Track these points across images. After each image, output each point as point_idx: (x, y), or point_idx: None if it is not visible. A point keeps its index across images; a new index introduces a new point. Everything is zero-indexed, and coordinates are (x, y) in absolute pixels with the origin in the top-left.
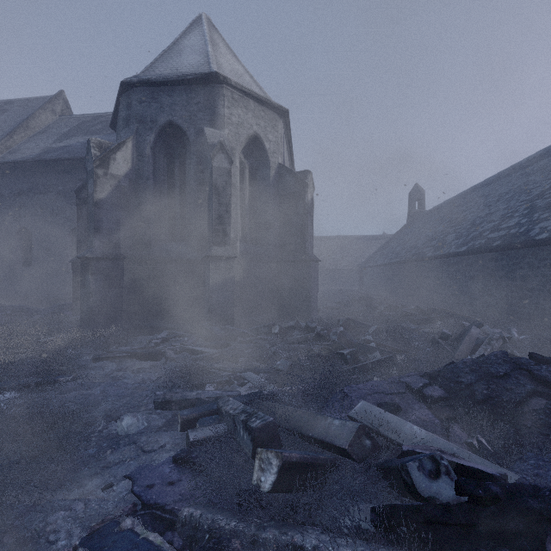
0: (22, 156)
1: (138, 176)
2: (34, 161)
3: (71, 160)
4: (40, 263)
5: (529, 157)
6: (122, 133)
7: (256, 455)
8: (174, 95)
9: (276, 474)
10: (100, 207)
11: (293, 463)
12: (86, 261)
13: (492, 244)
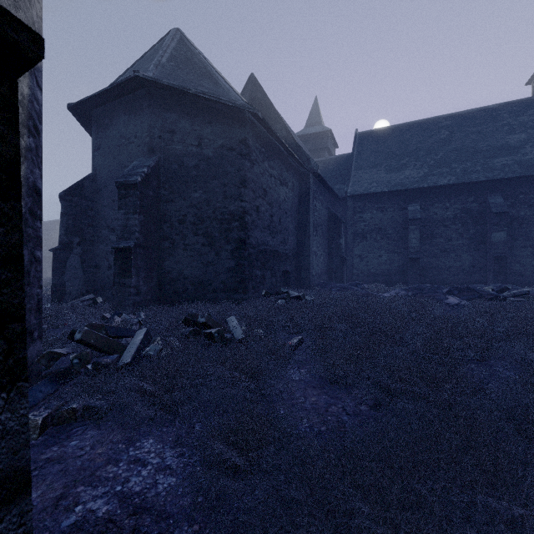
0: None
1: None
2: None
3: None
4: None
5: None
6: None
7: None
8: None
9: None
10: None
11: None
12: None
13: None
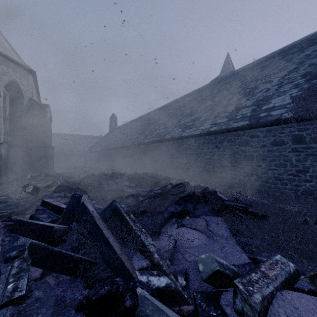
0: None
1: None
2: None
3: None
4: None
5: (147, 113)
6: None
7: (27, 187)
8: None
9: (32, 188)
10: None
11: (37, 187)
12: None
13: (127, 144)
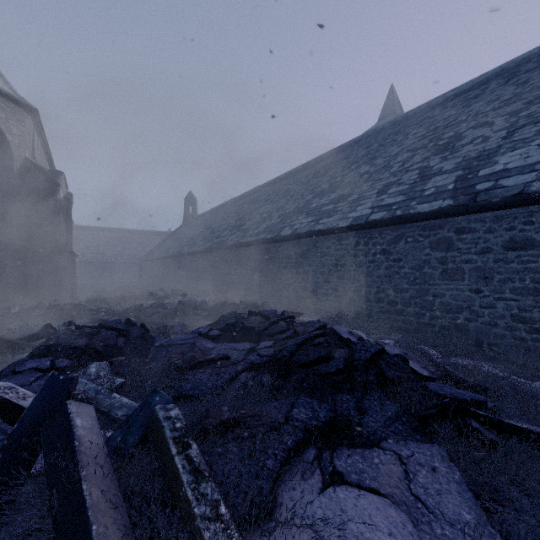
0: None
1: None
2: None
3: None
4: None
5: (249, 191)
6: None
7: None
8: None
9: None
10: None
11: (5, 340)
12: None
13: (212, 247)
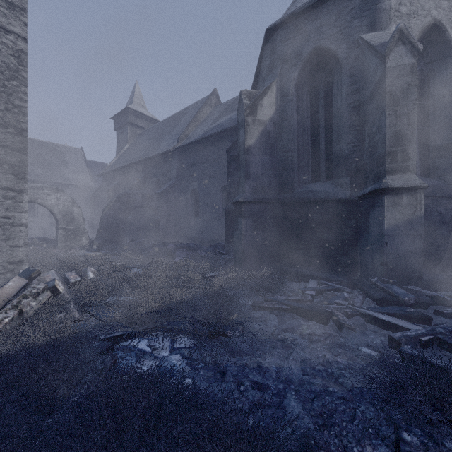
0: (193, 139)
1: (281, 118)
2: (199, 140)
3: (222, 133)
4: (203, 214)
5: None
6: (266, 81)
7: None
8: (320, 17)
9: None
10: (249, 154)
11: None
12: (238, 205)
13: None
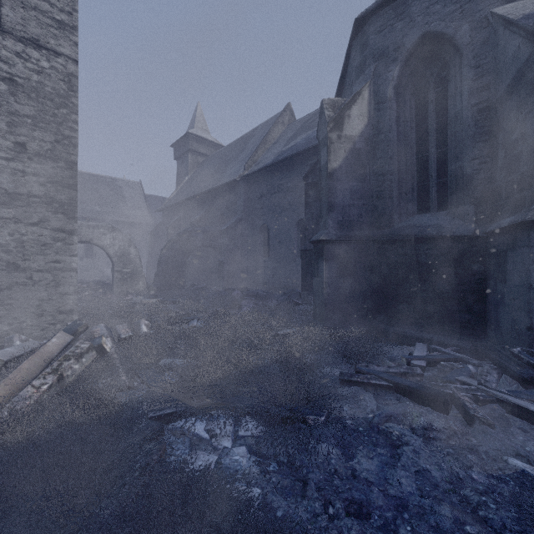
0: (263, 164)
1: (376, 132)
2: (270, 165)
3: (297, 156)
4: (275, 254)
5: None
6: (354, 86)
7: None
8: None
9: None
10: (333, 179)
11: None
12: (319, 245)
13: None
